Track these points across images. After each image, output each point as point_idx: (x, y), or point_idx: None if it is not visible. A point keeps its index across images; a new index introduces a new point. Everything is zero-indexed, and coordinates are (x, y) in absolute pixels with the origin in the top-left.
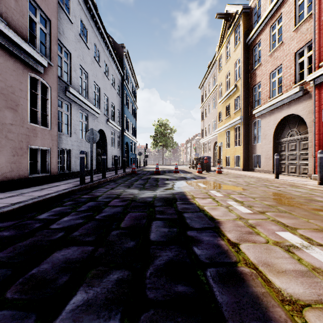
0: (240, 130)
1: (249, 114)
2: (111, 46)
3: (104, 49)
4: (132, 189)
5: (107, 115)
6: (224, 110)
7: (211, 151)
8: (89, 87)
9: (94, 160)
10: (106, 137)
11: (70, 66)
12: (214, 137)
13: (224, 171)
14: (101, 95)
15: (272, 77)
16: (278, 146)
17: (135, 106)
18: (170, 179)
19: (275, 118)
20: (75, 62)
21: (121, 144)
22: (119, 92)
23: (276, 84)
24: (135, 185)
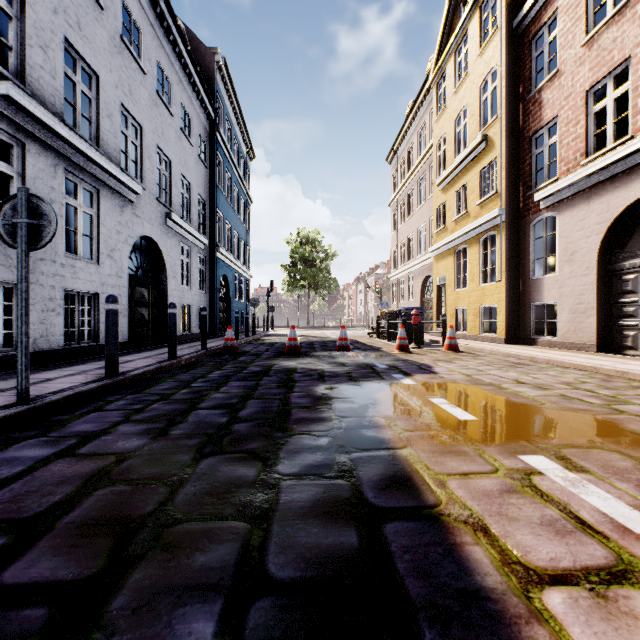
0: (500, 244)
1: (521, 203)
2: (177, 30)
3: (156, 32)
4: (169, 443)
5: (169, 205)
6: (452, 201)
7: (416, 298)
8: (101, 113)
9: (123, 318)
10: (165, 258)
11: (21, 28)
12: (423, 265)
13: (460, 345)
14: (146, 147)
15: (594, 100)
16: (614, 279)
17: (246, 196)
18: (331, 377)
19: (607, 207)
20: (44, 23)
21: (210, 280)
22: (205, 155)
23: (609, 116)
24: (198, 412)
